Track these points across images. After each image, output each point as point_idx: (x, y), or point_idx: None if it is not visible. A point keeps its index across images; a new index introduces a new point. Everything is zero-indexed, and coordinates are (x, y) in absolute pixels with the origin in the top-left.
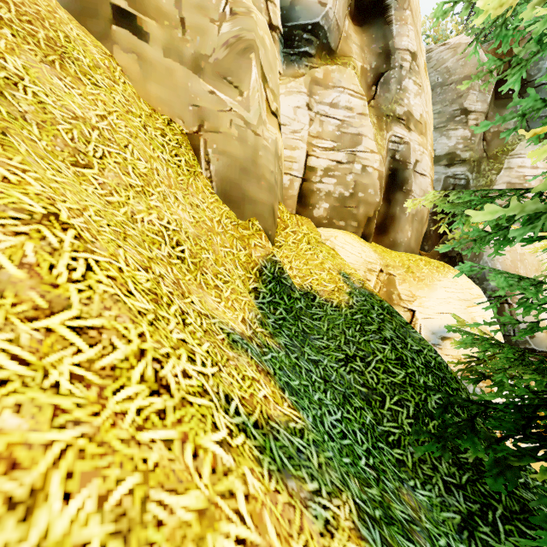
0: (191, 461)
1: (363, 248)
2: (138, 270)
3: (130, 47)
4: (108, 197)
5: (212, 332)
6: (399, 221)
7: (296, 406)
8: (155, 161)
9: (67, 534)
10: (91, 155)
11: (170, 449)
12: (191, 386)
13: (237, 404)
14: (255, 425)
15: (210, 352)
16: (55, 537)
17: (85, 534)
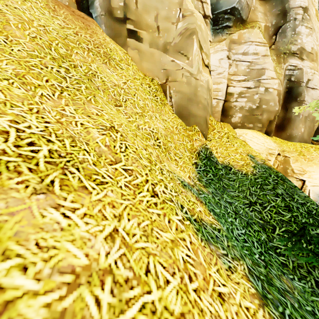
0: (167, 223)
1: (265, 140)
2: (142, 149)
3: (134, 47)
4: (128, 119)
5: (174, 179)
6: (294, 122)
7: (216, 219)
8: (146, 100)
9: (130, 229)
10: (121, 101)
11: (159, 217)
12: (166, 197)
13: (186, 210)
14: (195, 220)
15: (173, 187)
16: (127, 229)
17: (135, 231)
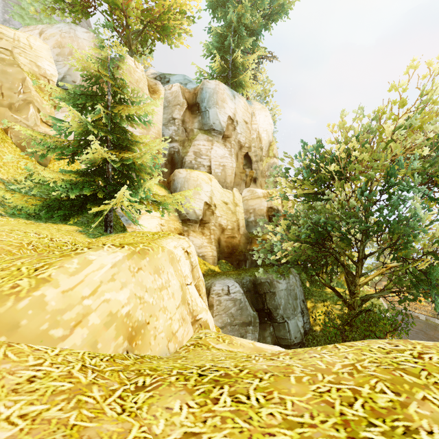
0: None
1: None
2: None
3: None
4: None
5: None
6: None
7: (7, 188)
8: None
9: None
10: None
11: None
12: None
13: None
14: None
15: None
16: None
17: None
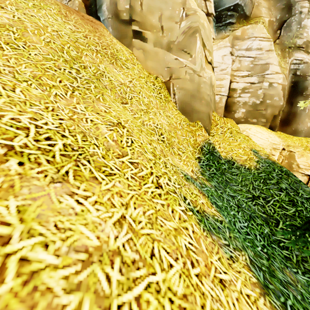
0: (171, 213)
1: (270, 135)
2: (147, 144)
3: (139, 47)
4: (134, 115)
5: (177, 173)
6: (300, 116)
7: (219, 212)
8: (150, 97)
9: (136, 217)
10: (127, 98)
11: (163, 207)
12: (170, 189)
13: (189, 201)
14: (197, 211)
15: (177, 180)
16: (133, 216)
17: (141, 219)
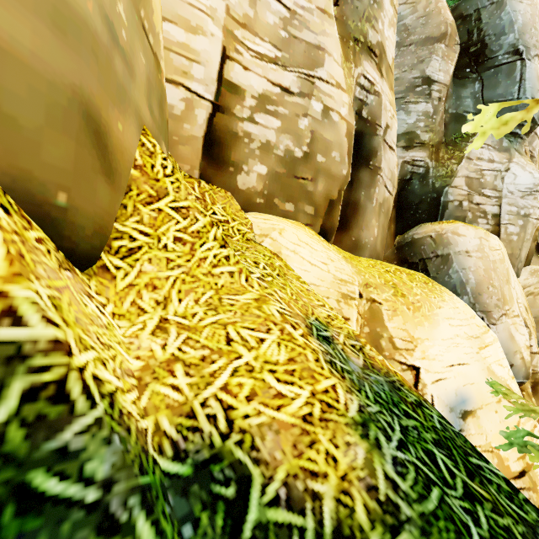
0: None
1: (329, 253)
2: None
3: None
4: None
5: None
6: (364, 212)
7: None
8: None
9: None
10: None
11: None
12: None
13: None
14: None
15: None
16: None
17: None
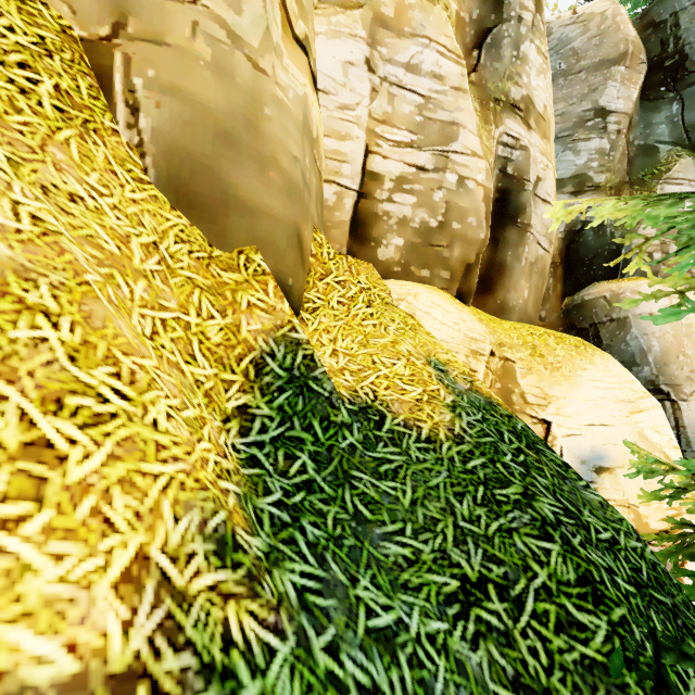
0: None
1: (462, 314)
2: None
3: None
4: None
5: None
6: (511, 273)
7: None
8: None
9: None
10: None
11: None
12: None
13: None
14: None
15: None
16: None
17: None
